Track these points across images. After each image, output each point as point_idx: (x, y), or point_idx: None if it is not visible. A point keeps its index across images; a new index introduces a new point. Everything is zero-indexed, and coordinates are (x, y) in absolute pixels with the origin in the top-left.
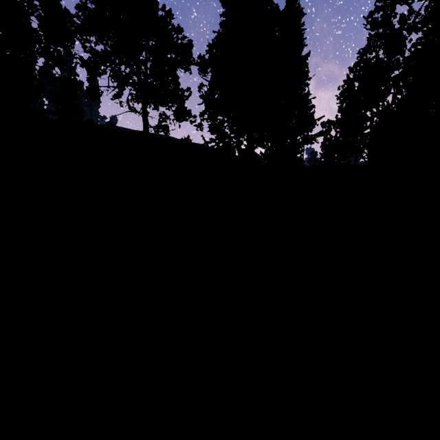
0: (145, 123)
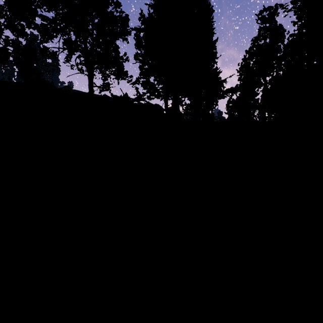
0: (90, 80)
